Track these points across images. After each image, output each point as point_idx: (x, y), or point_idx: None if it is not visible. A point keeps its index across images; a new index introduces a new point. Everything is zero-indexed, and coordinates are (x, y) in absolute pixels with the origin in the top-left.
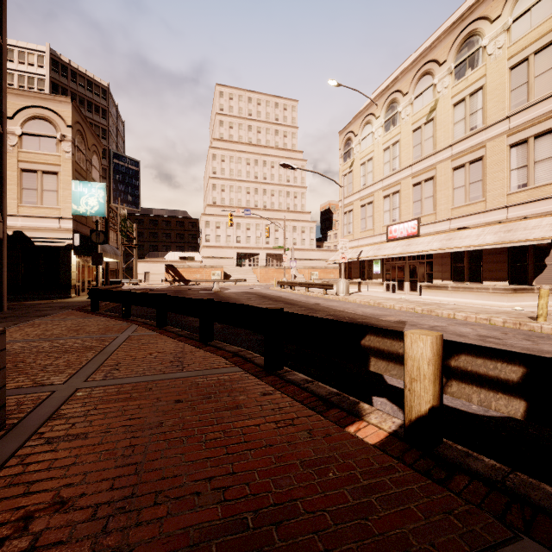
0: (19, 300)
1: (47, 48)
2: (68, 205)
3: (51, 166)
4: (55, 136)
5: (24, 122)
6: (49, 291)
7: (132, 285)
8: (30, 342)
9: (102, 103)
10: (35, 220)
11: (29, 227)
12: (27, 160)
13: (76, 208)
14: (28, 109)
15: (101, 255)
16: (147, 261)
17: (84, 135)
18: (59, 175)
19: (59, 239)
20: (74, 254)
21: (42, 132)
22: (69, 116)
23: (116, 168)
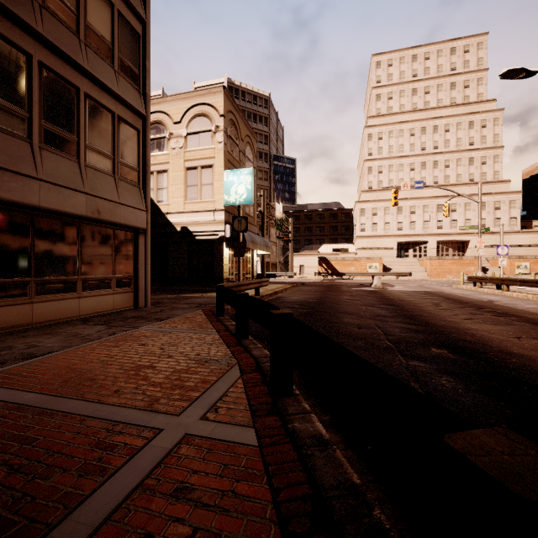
0: (183, 292)
1: (225, 78)
2: (221, 197)
3: (207, 160)
4: (211, 129)
5: (188, 122)
6: (206, 284)
7: (287, 278)
8: (6, 413)
9: (264, 112)
10: (196, 215)
11: (192, 222)
12: (190, 159)
13: (227, 198)
14: (191, 109)
15: (242, 245)
16: (301, 255)
17: (237, 126)
18: (214, 167)
19: (213, 232)
20: (226, 246)
21: (201, 128)
22: (221, 106)
23: (276, 169)
